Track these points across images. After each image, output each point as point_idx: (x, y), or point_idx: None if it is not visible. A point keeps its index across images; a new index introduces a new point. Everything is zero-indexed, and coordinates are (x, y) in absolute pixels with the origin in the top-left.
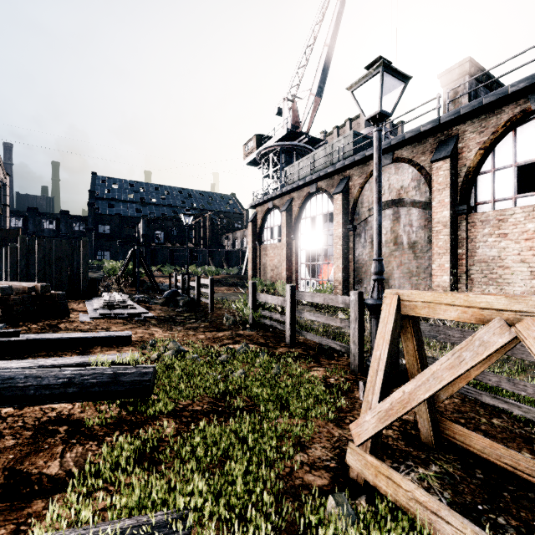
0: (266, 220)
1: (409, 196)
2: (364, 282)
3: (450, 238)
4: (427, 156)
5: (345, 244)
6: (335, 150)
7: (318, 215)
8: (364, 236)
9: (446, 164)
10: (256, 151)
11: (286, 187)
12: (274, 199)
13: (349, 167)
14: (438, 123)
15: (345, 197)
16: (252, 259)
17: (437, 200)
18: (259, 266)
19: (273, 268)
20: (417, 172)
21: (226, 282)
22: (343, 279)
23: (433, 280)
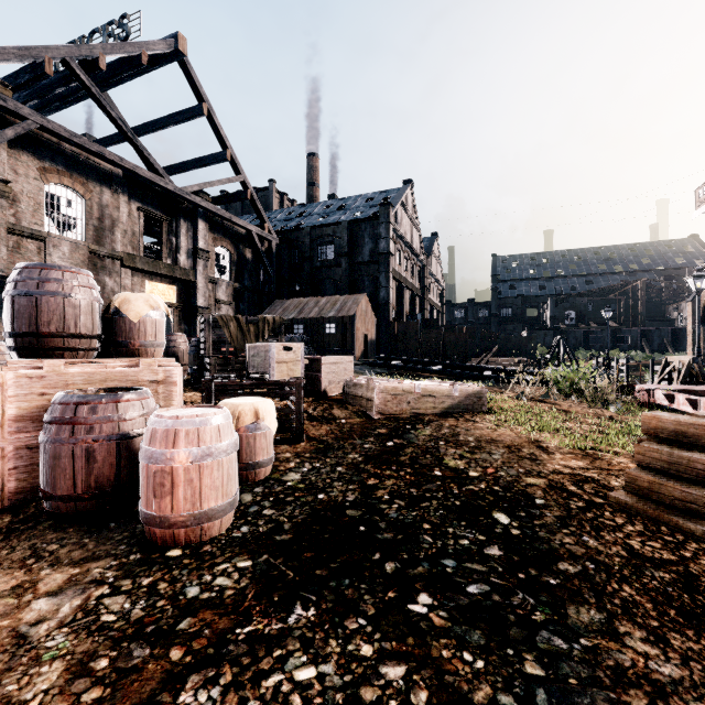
0: None
1: None
2: None
3: None
4: None
5: None
6: None
7: None
8: None
9: None
10: None
11: None
12: None
13: None
14: None
15: None
16: (691, 343)
17: None
18: (703, 350)
19: None
20: None
21: None
22: None
23: None
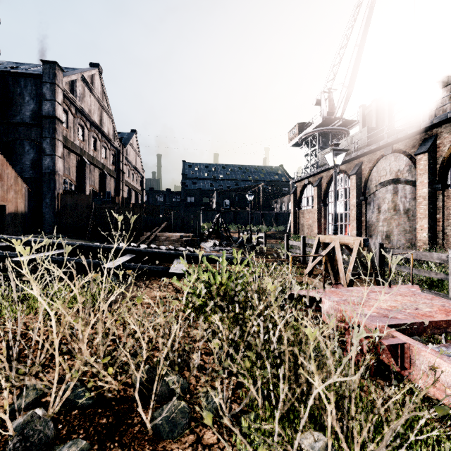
0: (303, 192)
1: (403, 177)
2: (373, 237)
3: (428, 207)
4: (416, 149)
5: (358, 210)
6: (352, 143)
7: (341, 189)
8: (372, 204)
9: (425, 156)
10: (298, 136)
11: (317, 170)
12: (309, 177)
13: (361, 156)
14: (419, 129)
15: (358, 177)
16: (293, 220)
17: (419, 181)
18: (298, 225)
19: (308, 227)
20: (409, 160)
21: (275, 237)
22: (356, 235)
23: (416, 236)
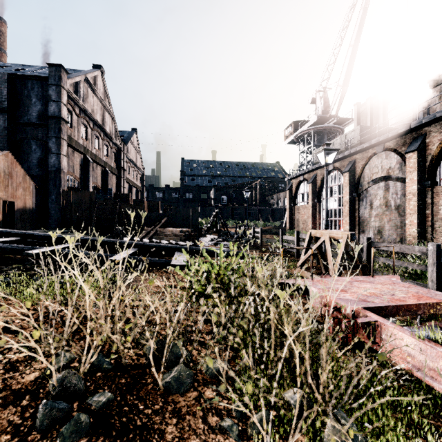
0: (298, 188)
1: (394, 174)
2: (365, 233)
3: (418, 203)
4: (406, 147)
5: (351, 206)
6: (345, 141)
7: (335, 185)
8: (365, 200)
9: (415, 154)
10: (293, 134)
11: (311, 167)
12: (304, 174)
13: (354, 154)
14: (409, 128)
15: (351, 174)
16: (288, 216)
17: (409, 178)
18: (294, 220)
19: (304, 222)
20: (400, 158)
21: (271, 232)
22: (349, 230)
23: (406, 231)
